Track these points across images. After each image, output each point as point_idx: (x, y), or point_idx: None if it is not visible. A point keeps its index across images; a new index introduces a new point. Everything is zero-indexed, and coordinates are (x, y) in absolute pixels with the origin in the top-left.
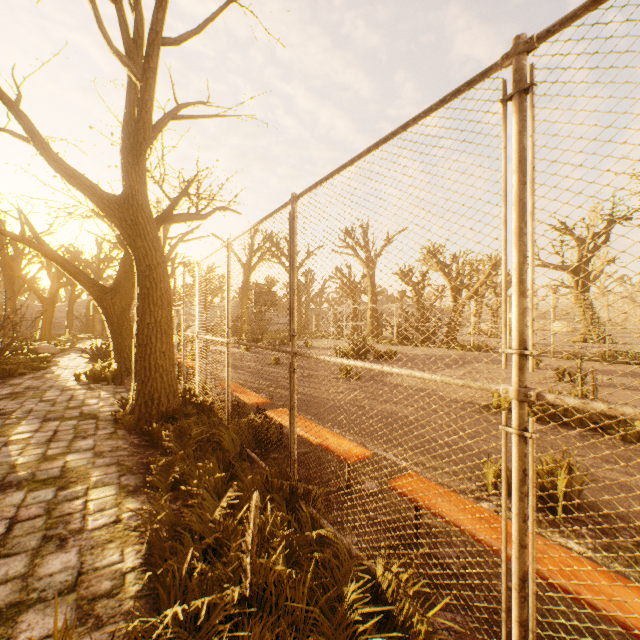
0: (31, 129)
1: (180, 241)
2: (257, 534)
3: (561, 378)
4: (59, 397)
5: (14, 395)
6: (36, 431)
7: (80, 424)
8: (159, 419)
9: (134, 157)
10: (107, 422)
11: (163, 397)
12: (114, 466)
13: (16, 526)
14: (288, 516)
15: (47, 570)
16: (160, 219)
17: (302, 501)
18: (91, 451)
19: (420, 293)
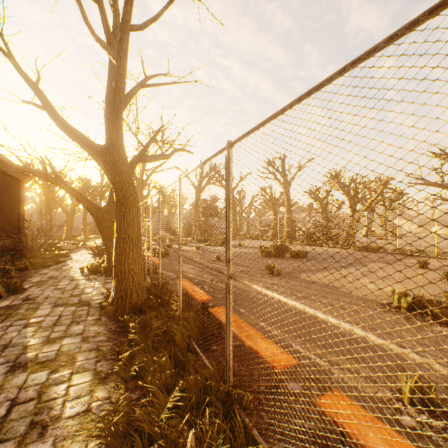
0: (45, 101)
1: (153, 172)
2: (196, 446)
3: None
4: (68, 286)
5: (40, 283)
6: (47, 315)
7: (77, 310)
8: (130, 310)
9: (113, 117)
10: (95, 309)
11: (134, 292)
12: (94, 351)
13: (14, 409)
14: (224, 425)
15: None
16: (136, 159)
17: (236, 405)
18: (80, 336)
19: (324, 206)
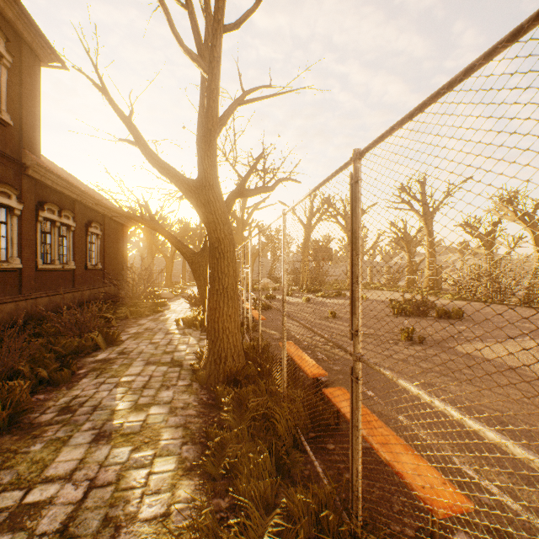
0: (137, 135)
1: (254, 209)
2: None
3: None
4: (162, 340)
5: (136, 335)
6: (138, 374)
7: (168, 371)
8: (224, 378)
9: (205, 144)
10: (187, 372)
11: (229, 356)
12: (181, 429)
13: (91, 493)
14: None
15: None
16: (234, 195)
17: None
18: (168, 405)
19: (489, 245)
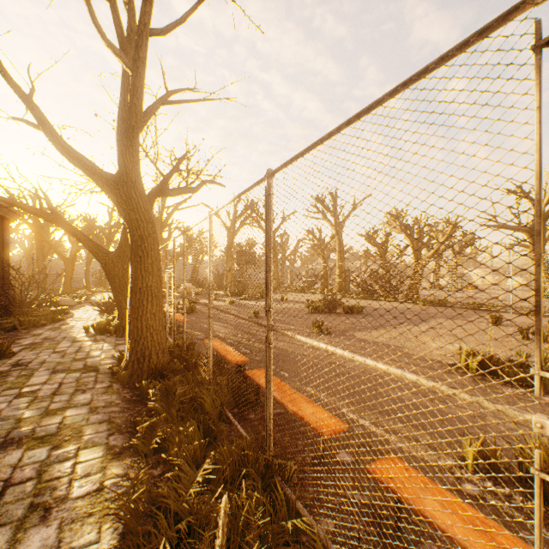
0: (41, 118)
1: (175, 209)
2: (231, 521)
3: (525, 336)
4: (69, 348)
5: (33, 345)
6: (44, 383)
7: (82, 377)
8: (149, 375)
9: (128, 139)
10: (105, 375)
11: (153, 354)
12: (105, 424)
13: (8, 490)
14: (263, 498)
15: (26, 548)
16: (155, 193)
17: (277, 477)
18: (87, 406)
19: (384, 252)
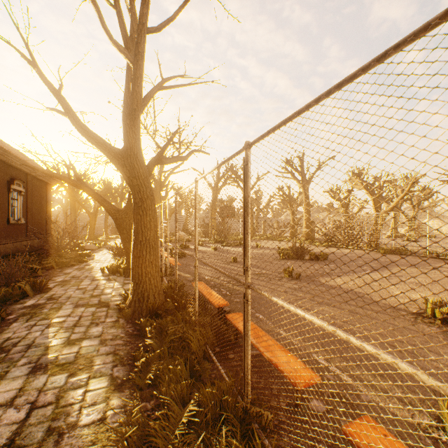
0: (67, 107)
1: (171, 173)
2: None
3: None
4: (89, 286)
5: (64, 282)
6: (68, 315)
7: (96, 311)
8: (147, 313)
9: (131, 120)
10: (114, 310)
11: (151, 295)
12: (111, 355)
13: (33, 412)
14: (241, 447)
15: None
16: (154, 161)
17: (254, 424)
18: (98, 338)
19: (346, 206)
